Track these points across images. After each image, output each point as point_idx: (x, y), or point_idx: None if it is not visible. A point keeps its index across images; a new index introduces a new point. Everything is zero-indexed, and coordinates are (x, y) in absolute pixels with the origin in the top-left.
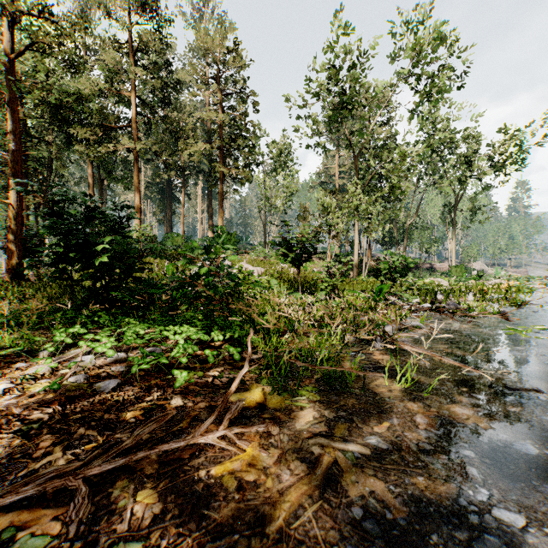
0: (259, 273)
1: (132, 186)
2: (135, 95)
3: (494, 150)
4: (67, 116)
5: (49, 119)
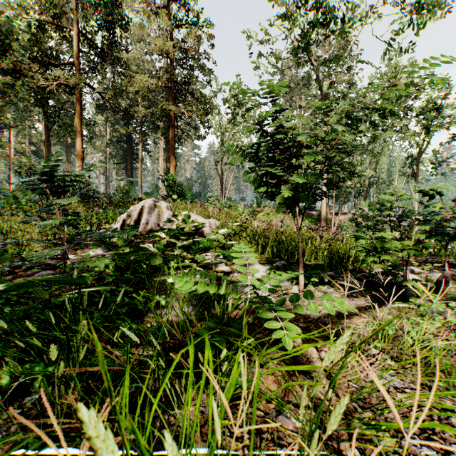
0: (213, 227)
1: (97, 146)
2: (75, 27)
3: None
4: None
5: None
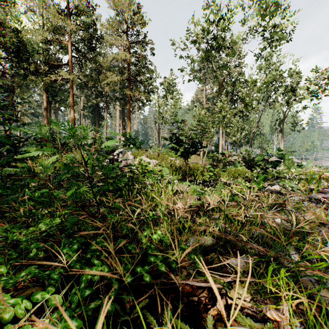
0: (154, 164)
1: (75, 109)
2: (70, 43)
3: (311, 82)
4: (24, 57)
5: (12, 59)
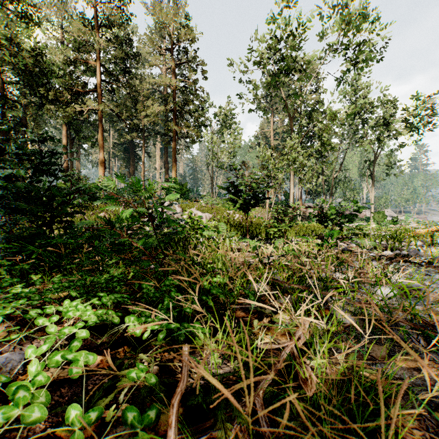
0: (207, 218)
1: None
2: (100, 64)
3: (409, 113)
4: (40, 81)
5: (24, 85)
